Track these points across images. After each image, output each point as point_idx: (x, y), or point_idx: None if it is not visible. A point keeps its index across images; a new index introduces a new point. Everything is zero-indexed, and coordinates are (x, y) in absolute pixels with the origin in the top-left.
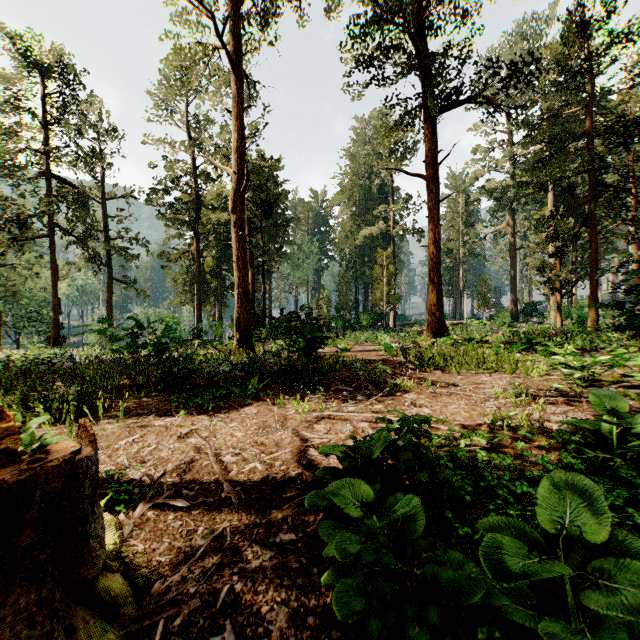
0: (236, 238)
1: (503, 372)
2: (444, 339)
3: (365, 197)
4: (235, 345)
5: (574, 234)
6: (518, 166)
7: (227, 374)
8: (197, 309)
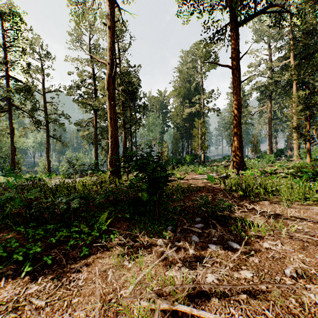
0: (110, 106)
1: None
2: (250, 172)
3: (187, 93)
4: (109, 175)
5: None
6: (274, 72)
7: (76, 210)
8: (95, 153)
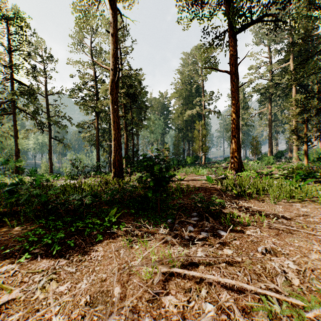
0: (113, 110)
1: (309, 201)
2: (246, 173)
3: (188, 95)
4: (112, 176)
5: (318, 108)
6: (274, 75)
7: (88, 206)
8: (97, 154)
